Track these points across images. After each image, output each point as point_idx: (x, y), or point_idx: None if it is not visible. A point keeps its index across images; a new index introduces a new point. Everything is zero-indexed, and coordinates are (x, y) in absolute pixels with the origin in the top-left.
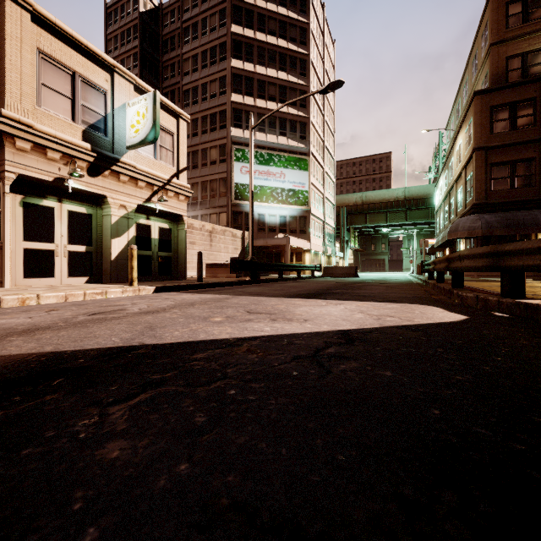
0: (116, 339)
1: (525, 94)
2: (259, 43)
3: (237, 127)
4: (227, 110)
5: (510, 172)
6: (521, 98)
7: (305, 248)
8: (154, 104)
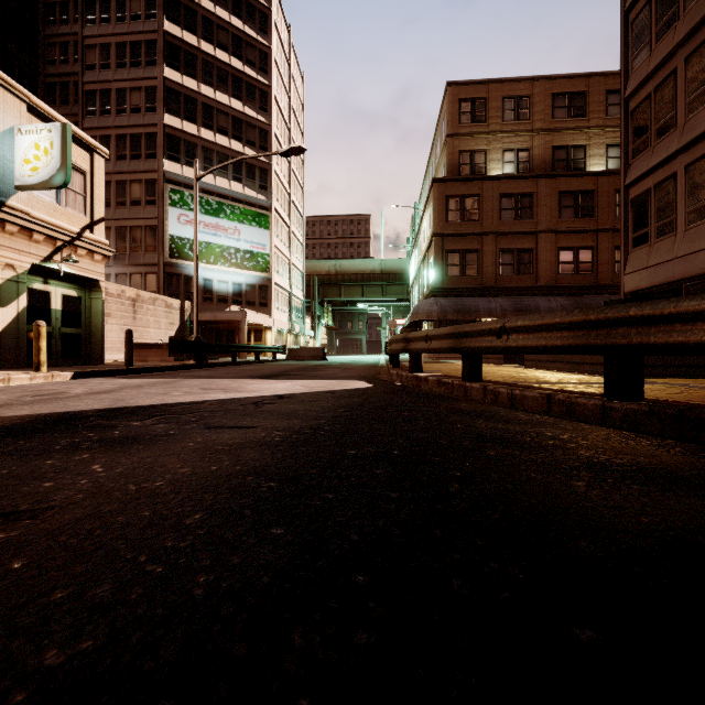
0: (98, 406)
1: (472, 190)
2: (205, 56)
3: (172, 160)
4: (158, 134)
5: (461, 260)
6: (469, 193)
7: (266, 324)
8: (63, 139)
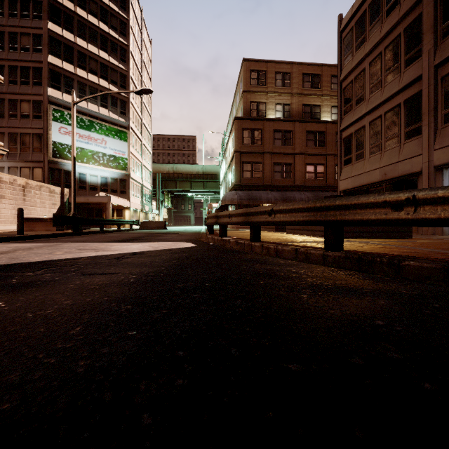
0: None
1: (258, 125)
2: (80, 18)
3: (54, 88)
4: (43, 69)
5: (251, 168)
6: (256, 127)
7: (125, 205)
8: None
